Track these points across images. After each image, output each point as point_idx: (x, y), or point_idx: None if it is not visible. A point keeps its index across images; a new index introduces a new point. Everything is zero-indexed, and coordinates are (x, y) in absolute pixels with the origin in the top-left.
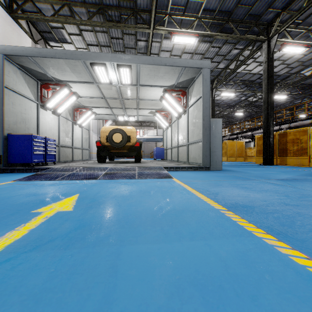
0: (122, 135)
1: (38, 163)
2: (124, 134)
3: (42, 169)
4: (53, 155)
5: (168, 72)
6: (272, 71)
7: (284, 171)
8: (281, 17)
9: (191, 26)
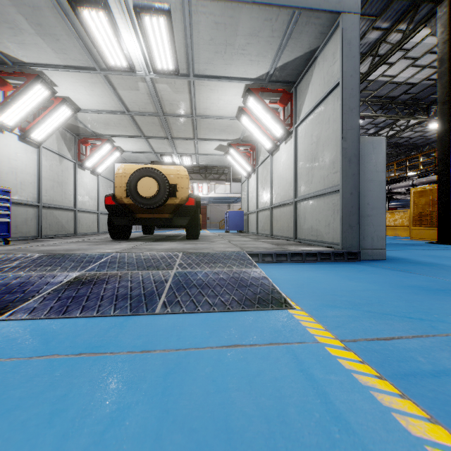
0: (158, 181)
1: None
2: (161, 179)
3: None
4: (4, 225)
5: (257, 34)
6: None
7: None
8: None
9: None
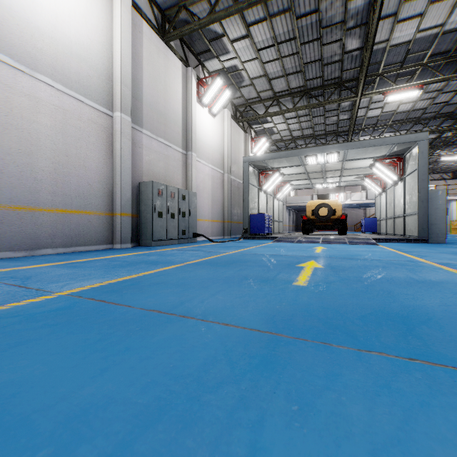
0: (328, 209)
1: (259, 234)
2: (329, 208)
3: (271, 238)
4: (271, 228)
5: (377, 149)
6: None
7: None
8: None
9: (411, 77)
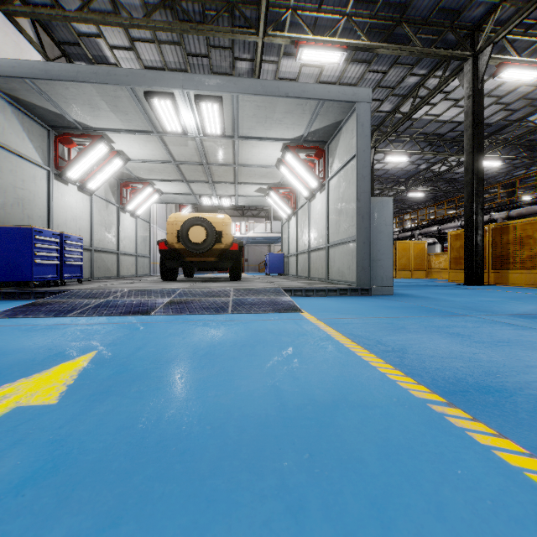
0: (206, 229)
1: (49, 282)
2: (209, 227)
3: (52, 293)
4: (78, 267)
5: (291, 112)
6: (482, 113)
7: (512, 297)
8: (498, 15)
9: (333, 30)
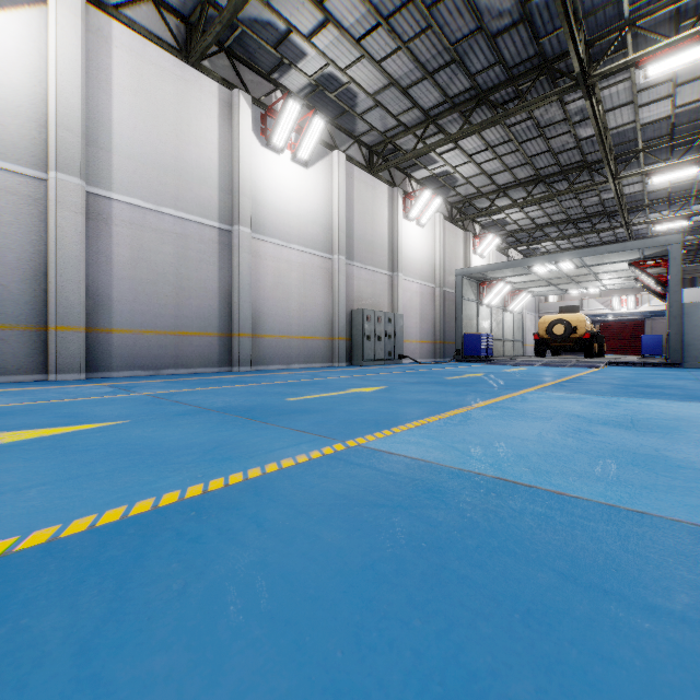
0: (565, 326)
1: (478, 357)
2: (566, 325)
3: (488, 361)
4: (491, 350)
5: (621, 254)
6: None
7: None
8: None
9: (687, 150)
